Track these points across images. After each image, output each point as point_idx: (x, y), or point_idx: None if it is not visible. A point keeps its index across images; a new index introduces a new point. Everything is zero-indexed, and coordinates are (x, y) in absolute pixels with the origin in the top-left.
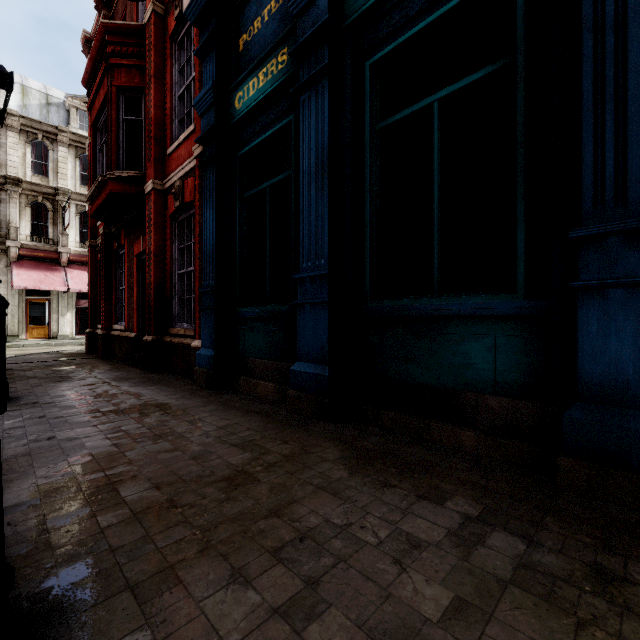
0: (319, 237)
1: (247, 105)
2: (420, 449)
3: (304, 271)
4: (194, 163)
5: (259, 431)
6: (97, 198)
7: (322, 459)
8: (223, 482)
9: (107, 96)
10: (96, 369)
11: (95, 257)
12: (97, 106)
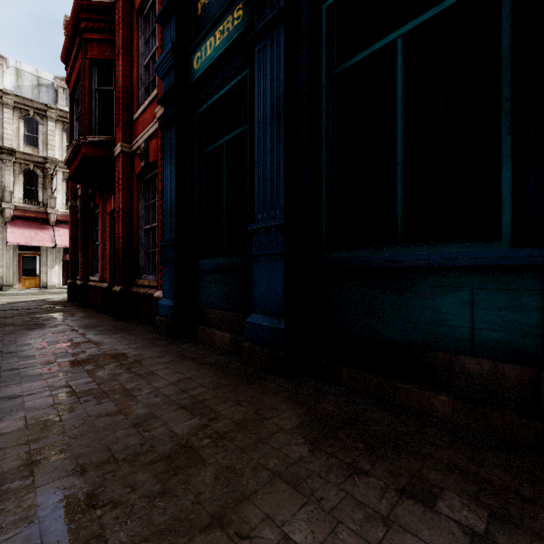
0: (274, 187)
1: (204, 64)
2: (387, 414)
3: (259, 222)
4: (157, 125)
5: (211, 388)
6: (73, 162)
7: (278, 428)
8: (161, 463)
9: (81, 68)
10: (71, 316)
11: (75, 216)
12: (73, 79)
